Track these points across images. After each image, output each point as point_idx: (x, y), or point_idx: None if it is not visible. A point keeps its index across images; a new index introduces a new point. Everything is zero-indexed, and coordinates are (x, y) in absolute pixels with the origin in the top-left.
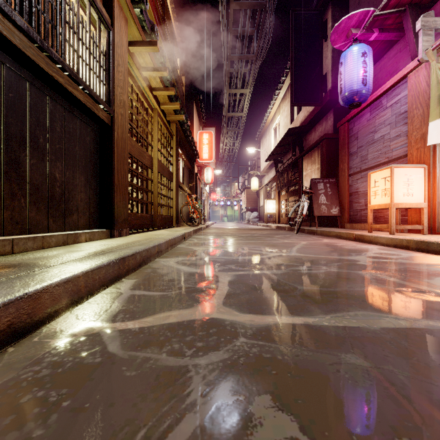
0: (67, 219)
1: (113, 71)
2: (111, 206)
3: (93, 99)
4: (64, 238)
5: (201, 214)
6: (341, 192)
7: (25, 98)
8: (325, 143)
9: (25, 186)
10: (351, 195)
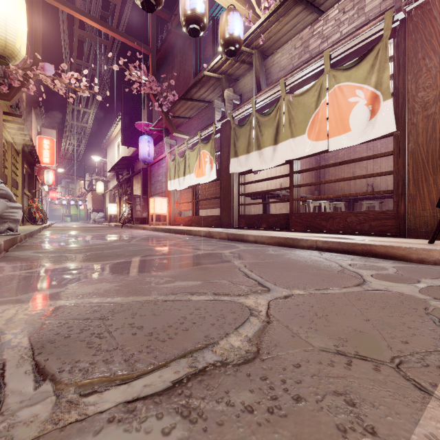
0: None
1: None
2: None
3: None
4: None
5: (45, 215)
6: (148, 204)
7: None
8: (143, 173)
9: None
10: None
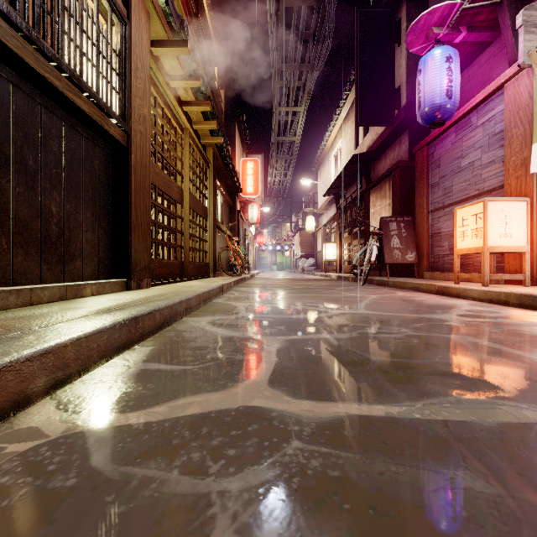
0: (67, 266)
1: (130, 77)
2: (127, 250)
3: (102, 111)
4: (61, 291)
5: (244, 261)
6: (418, 234)
7: (7, 106)
8: (398, 172)
9: (8, 222)
10: (431, 237)
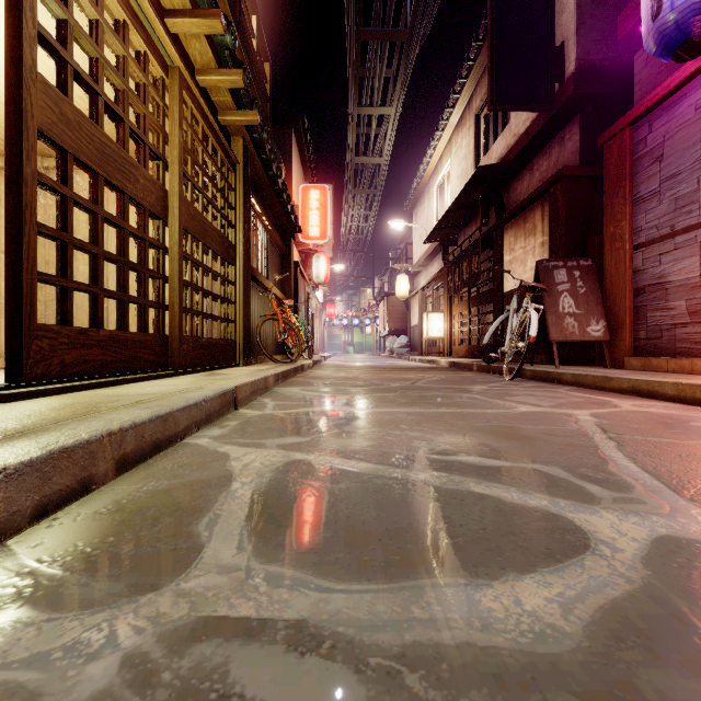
0: None
1: None
2: None
3: None
4: None
5: (301, 339)
6: (610, 288)
7: None
8: (563, 187)
9: None
10: (641, 293)
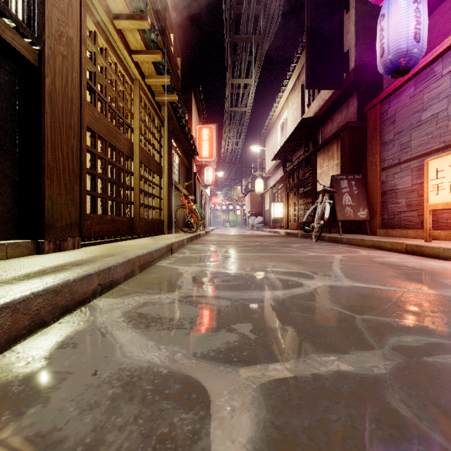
0: None
1: None
2: (39, 201)
3: None
4: None
5: (199, 219)
6: (370, 191)
7: None
8: (347, 133)
9: None
10: (385, 194)
